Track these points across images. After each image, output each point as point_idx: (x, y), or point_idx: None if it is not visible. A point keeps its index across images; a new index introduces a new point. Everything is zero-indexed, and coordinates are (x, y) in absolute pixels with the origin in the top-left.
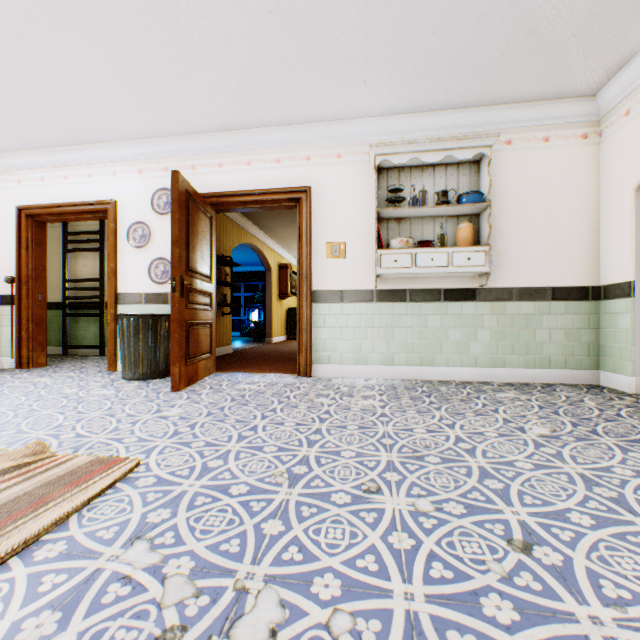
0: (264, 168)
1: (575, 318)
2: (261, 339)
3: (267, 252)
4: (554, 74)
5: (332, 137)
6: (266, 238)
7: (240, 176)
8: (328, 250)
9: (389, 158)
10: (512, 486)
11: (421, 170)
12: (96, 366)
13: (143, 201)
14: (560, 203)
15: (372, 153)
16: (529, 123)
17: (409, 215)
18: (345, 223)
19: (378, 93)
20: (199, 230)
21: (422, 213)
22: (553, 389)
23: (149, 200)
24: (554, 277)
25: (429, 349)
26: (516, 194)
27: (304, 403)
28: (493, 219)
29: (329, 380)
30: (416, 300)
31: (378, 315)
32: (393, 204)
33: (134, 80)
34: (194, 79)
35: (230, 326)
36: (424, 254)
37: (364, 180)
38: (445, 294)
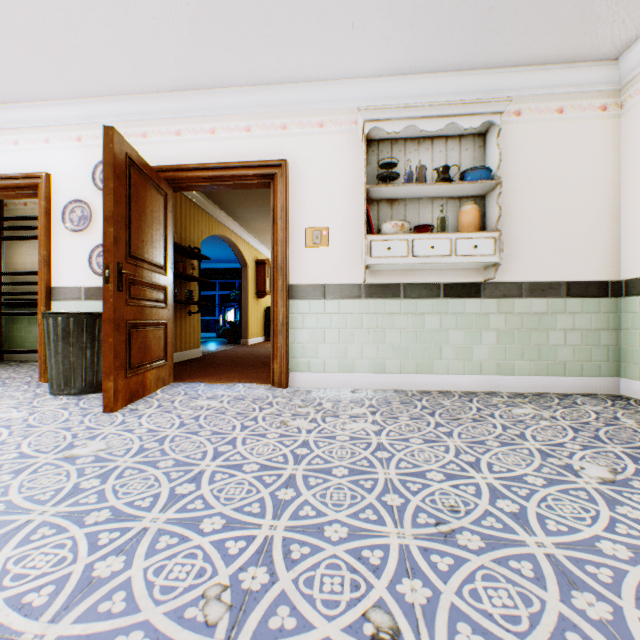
0: (231, 138)
1: (593, 317)
2: (237, 340)
3: (243, 246)
4: (577, 26)
5: (313, 102)
6: (241, 231)
7: (202, 147)
8: (308, 236)
9: (381, 125)
10: (627, 612)
11: (417, 143)
12: (28, 375)
13: (83, 175)
14: (576, 184)
15: (361, 118)
16: (542, 91)
17: (404, 195)
18: (328, 205)
19: (368, 43)
20: (147, 208)
21: (419, 193)
22: (573, 401)
23: (90, 174)
24: (569, 270)
25: (426, 354)
26: (526, 173)
27: (275, 429)
28: (500, 202)
29: (309, 392)
30: (411, 296)
31: (367, 314)
32: (385, 182)
33: (54, 6)
34: (135, 9)
35: (199, 327)
36: (423, 241)
37: (350, 154)
38: (445, 289)
